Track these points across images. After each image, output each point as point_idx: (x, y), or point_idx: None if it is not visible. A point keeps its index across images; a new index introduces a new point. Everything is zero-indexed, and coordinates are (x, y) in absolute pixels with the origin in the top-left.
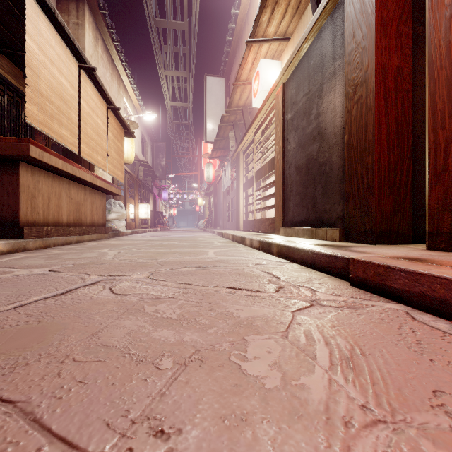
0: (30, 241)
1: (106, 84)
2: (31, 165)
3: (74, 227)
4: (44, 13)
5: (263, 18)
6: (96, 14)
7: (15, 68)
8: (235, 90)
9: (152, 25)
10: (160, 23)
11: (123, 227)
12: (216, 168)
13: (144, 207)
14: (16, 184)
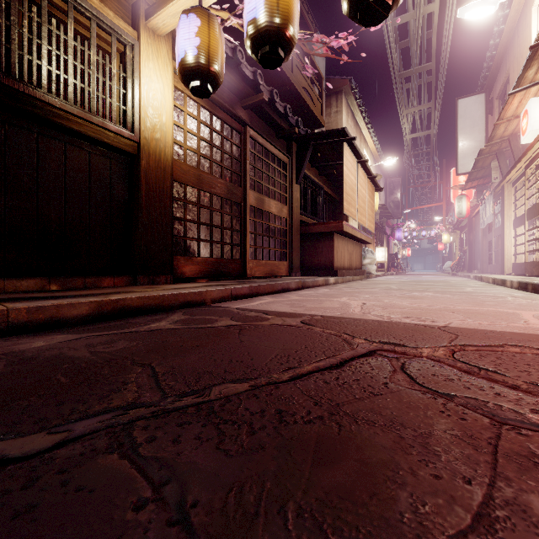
0: (339, 278)
1: None
2: (336, 234)
3: (351, 270)
4: (347, 145)
5: (528, 73)
6: (348, 95)
7: (316, 171)
8: (497, 127)
9: (397, 80)
10: (405, 74)
11: (374, 270)
12: (471, 198)
13: (381, 251)
14: (332, 246)
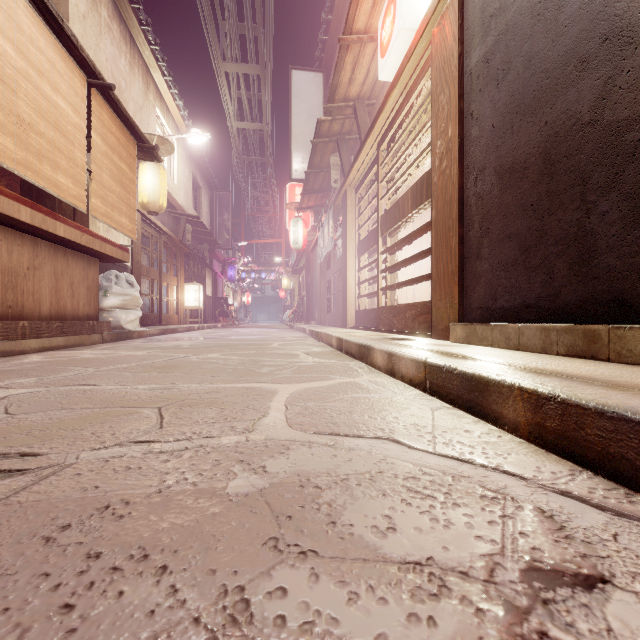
0: None
1: (120, 76)
2: None
3: None
4: None
5: None
6: None
7: None
8: (343, 58)
9: None
10: None
11: (134, 321)
12: (309, 227)
13: (193, 290)
14: None
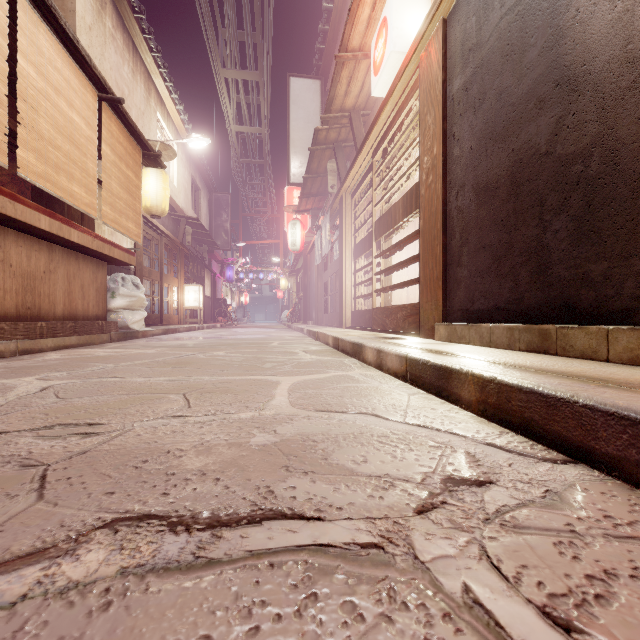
0: None
1: (123, 84)
2: None
3: (11, 322)
4: None
5: None
6: None
7: None
8: (339, 73)
9: None
10: None
11: (139, 321)
12: (306, 229)
13: (193, 291)
14: None
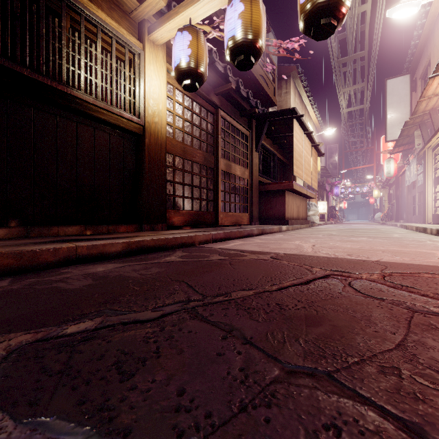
0: (289, 226)
1: None
2: (287, 191)
3: (299, 220)
4: (296, 121)
5: None
6: (296, 79)
7: (270, 141)
8: (420, 103)
9: (335, 66)
10: (342, 61)
11: (317, 220)
12: (398, 161)
13: (322, 204)
14: (284, 201)
